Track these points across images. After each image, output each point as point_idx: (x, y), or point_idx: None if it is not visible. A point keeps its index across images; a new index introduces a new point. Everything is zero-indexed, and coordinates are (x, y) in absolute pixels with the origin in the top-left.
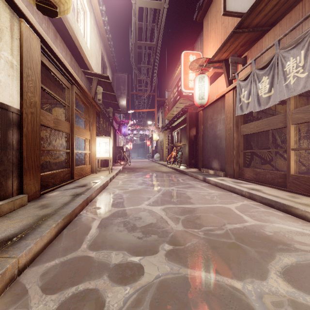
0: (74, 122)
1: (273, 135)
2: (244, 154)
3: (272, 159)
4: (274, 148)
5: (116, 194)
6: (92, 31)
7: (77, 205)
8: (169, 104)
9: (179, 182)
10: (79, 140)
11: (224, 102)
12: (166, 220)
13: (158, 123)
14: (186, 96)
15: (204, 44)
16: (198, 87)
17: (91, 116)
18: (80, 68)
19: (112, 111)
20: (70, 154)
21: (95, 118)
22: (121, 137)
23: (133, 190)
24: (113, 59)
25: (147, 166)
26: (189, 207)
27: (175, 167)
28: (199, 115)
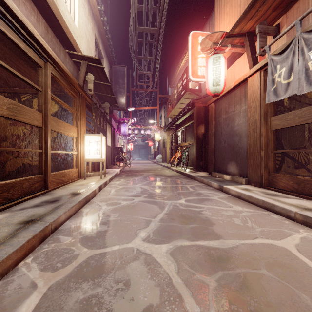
0: (49, 112)
1: (310, 130)
2: (274, 155)
3: (309, 162)
4: (311, 147)
5: (101, 214)
6: (81, 6)
7: (9, 252)
8: (172, 100)
9: (188, 192)
10: (64, 138)
11: (245, 89)
12: (180, 292)
13: (160, 122)
14: (192, 89)
15: (216, 24)
16: (212, 70)
17: (79, 108)
18: (62, 47)
19: (108, 106)
20: (44, 155)
21: (84, 112)
22: (121, 137)
23: (126, 206)
24: (110, 48)
25: (148, 169)
26: (216, 246)
27: (180, 170)
28: (209, 109)
